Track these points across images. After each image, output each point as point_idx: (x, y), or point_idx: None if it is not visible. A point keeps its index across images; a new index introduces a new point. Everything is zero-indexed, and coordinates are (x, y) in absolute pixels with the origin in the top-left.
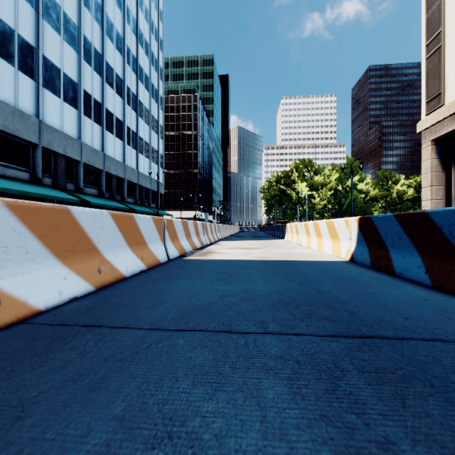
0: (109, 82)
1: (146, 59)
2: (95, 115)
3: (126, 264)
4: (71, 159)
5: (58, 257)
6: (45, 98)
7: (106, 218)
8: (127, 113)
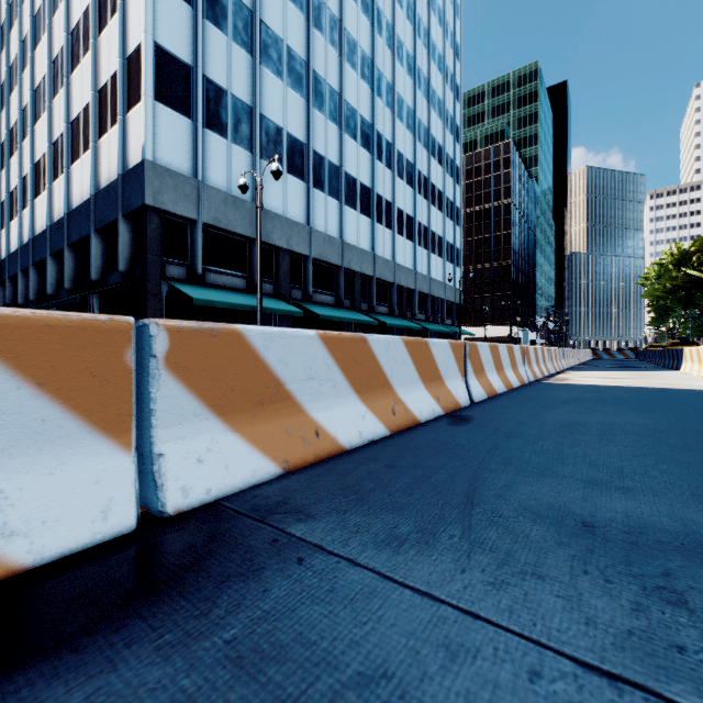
0: (399, 174)
1: (438, 124)
2: (386, 219)
3: (512, 379)
4: (365, 276)
5: (496, 370)
6: (345, 216)
7: (505, 349)
8: (418, 205)
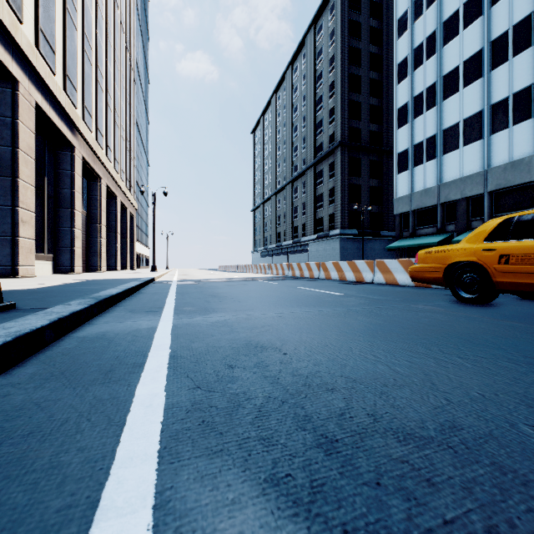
0: None
1: None
2: None
3: None
4: None
5: None
6: None
7: None
8: None
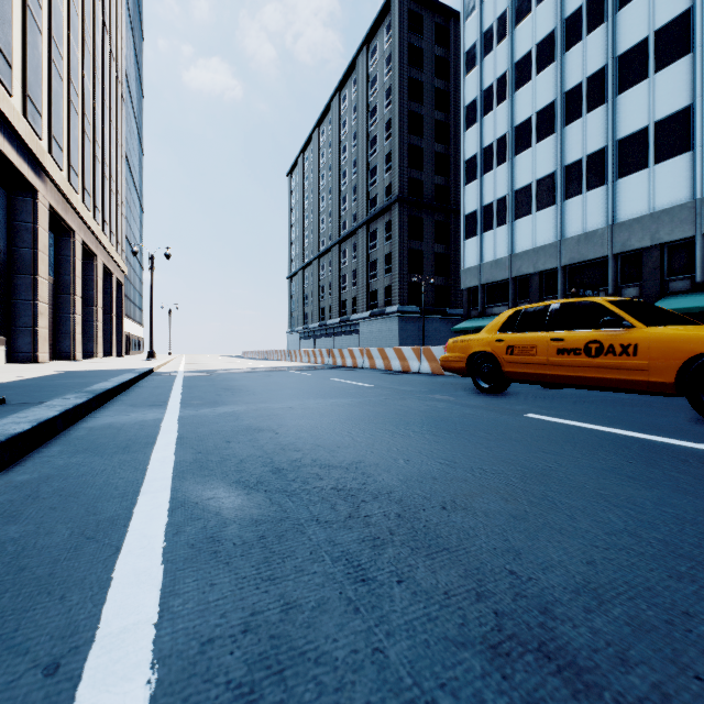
0: None
1: None
2: None
3: None
4: (684, 240)
5: None
6: (620, 191)
7: None
8: None
